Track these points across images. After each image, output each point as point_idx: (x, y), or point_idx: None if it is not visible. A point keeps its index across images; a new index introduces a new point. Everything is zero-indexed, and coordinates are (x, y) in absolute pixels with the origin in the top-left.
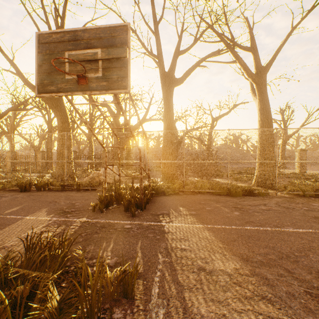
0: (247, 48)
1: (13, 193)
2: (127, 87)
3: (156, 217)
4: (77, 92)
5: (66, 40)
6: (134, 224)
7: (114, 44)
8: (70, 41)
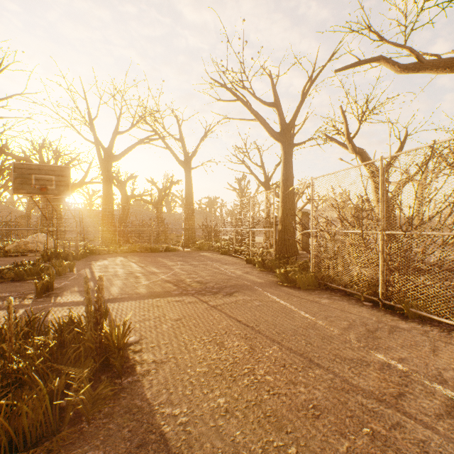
0: (177, 139)
1: None
2: (70, 195)
3: (88, 262)
4: (40, 194)
5: (33, 168)
6: None
7: (63, 174)
8: (36, 169)
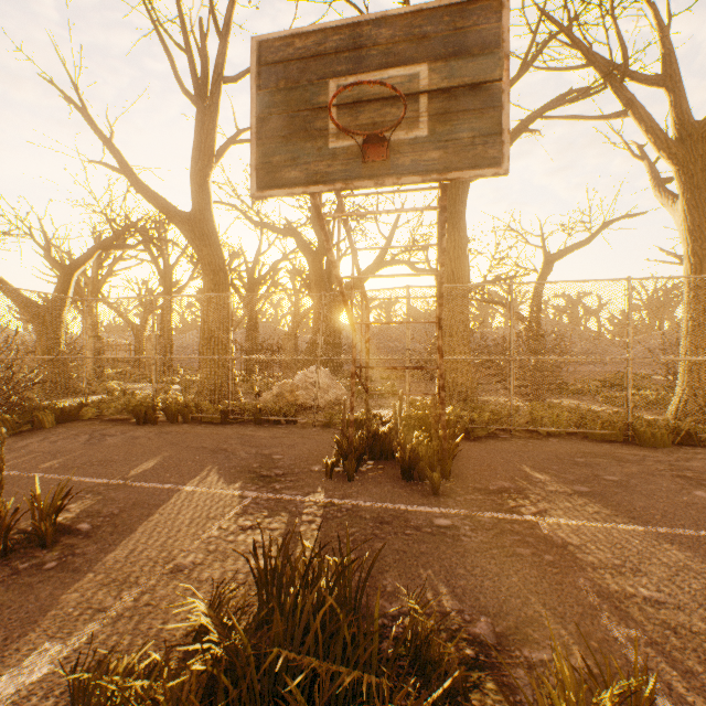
0: (654, 79)
1: (122, 428)
2: (501, 162)
3: (495, 498)
4: (359, 181)
5: (329, 51)
6: (455, 516)
7: (463, 48)
8: (339, 53)
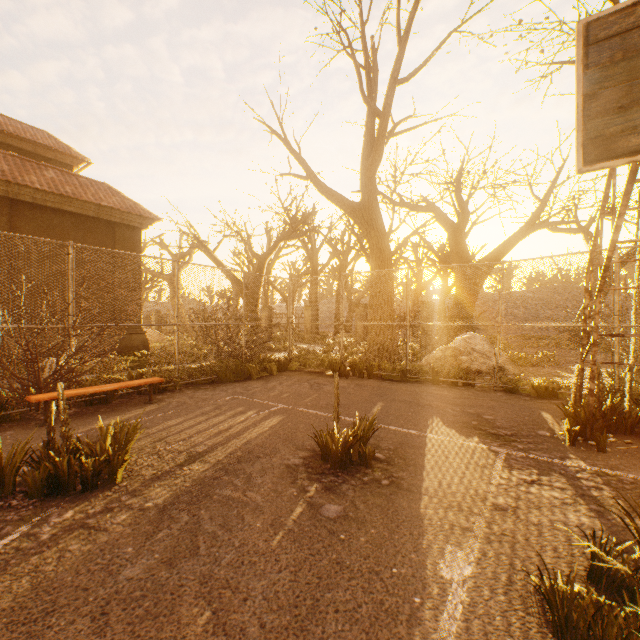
0: None
1: (325, 379)
2: None
3: None
4: None
5: None
6: None
7: None
8: None
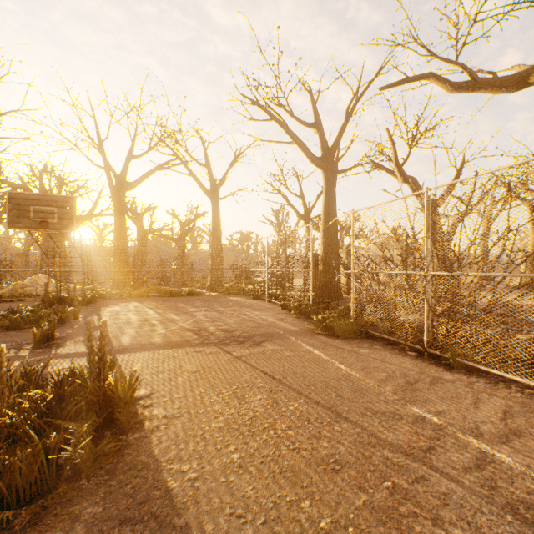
0: (202, 165)
1: None
2: (75, 230)
3: (96, 307)
4: (40, 229)
5: (31, 199)
6: None
7: (66, 206)
8: (34, 200)
